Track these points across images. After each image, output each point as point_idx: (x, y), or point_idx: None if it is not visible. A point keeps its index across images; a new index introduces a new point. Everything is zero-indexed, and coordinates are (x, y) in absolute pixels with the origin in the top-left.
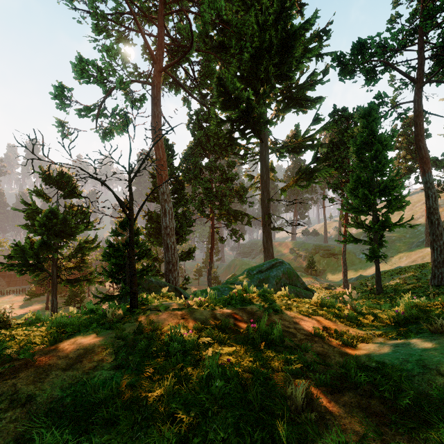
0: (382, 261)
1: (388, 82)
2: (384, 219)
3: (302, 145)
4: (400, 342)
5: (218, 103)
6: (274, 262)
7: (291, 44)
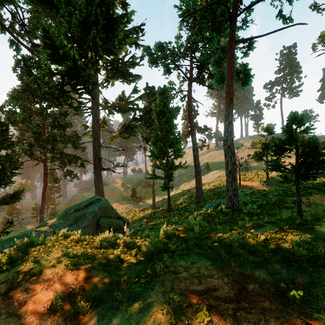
0: (176, 188)
1: (177, 76)
2: (171, 163)
3: (126, 107)
4: (127, 295)
5: (45, 54)
6: (92, 200)
7: (114, 26)
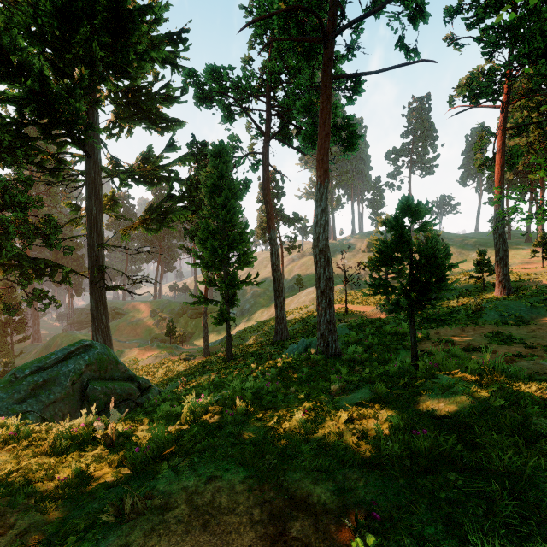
0: (248, 317)
1: (246, 127)
2: (232, 276)
3: (155, 175)
4: None
5: None
6: (74, 348)
7: (127, 25)
